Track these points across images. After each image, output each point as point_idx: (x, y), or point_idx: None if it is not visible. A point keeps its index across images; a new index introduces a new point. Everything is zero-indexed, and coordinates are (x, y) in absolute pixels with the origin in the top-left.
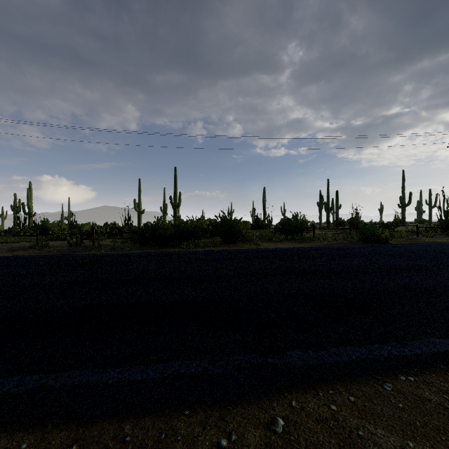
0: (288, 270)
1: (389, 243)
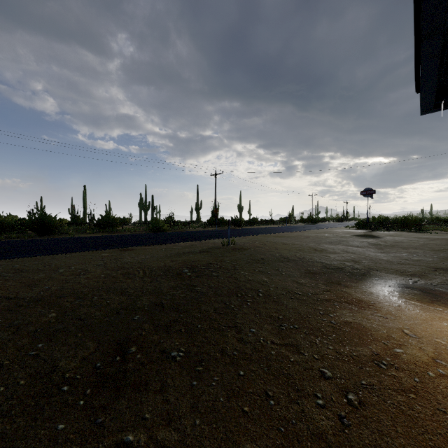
0: (88, 242)
1: (167, 232)
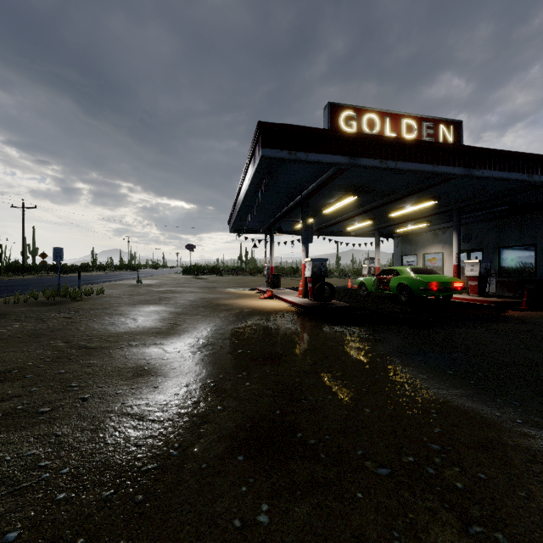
0: None
1: None
